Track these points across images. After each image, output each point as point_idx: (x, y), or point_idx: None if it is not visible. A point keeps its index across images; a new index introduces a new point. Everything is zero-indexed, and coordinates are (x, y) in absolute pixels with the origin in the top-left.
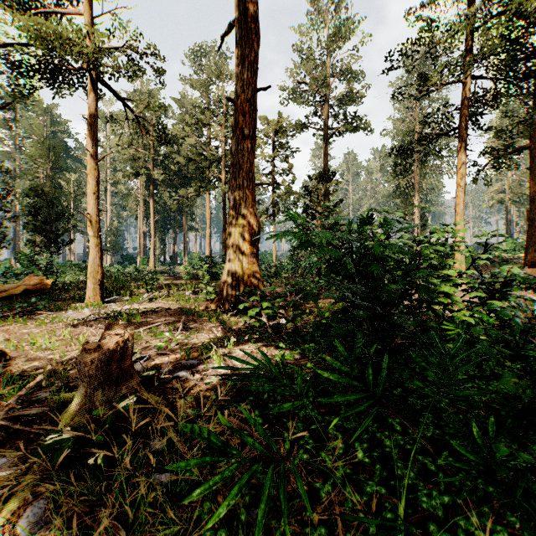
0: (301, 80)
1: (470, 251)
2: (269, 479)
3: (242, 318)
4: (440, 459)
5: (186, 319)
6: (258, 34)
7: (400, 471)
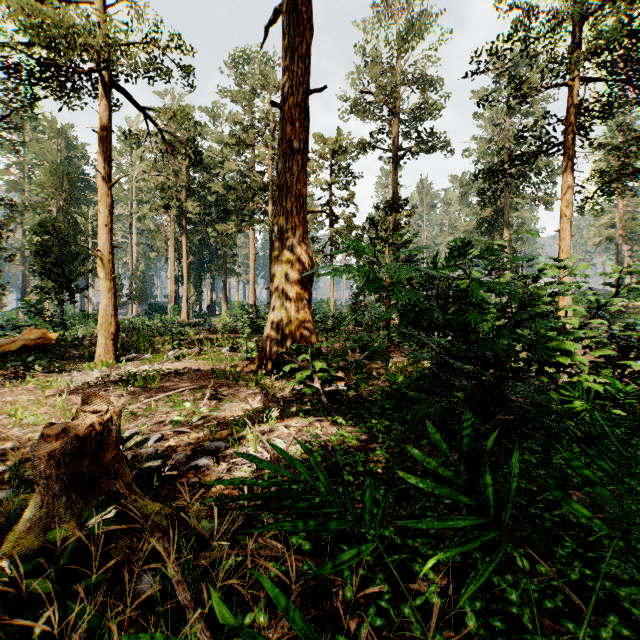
0: (365, 90)
1: (595, 294)
2: None
3: (288, 384)
4: (604, 629)
5: (218, 383)
6: (311, 21)
7: None
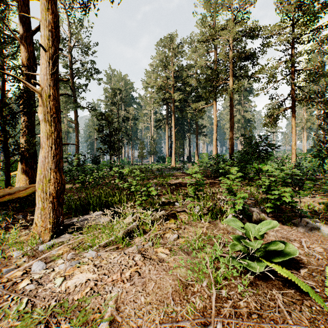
0: None
1: None
2: None
3: None
4: None
5: None
6: None
7: None
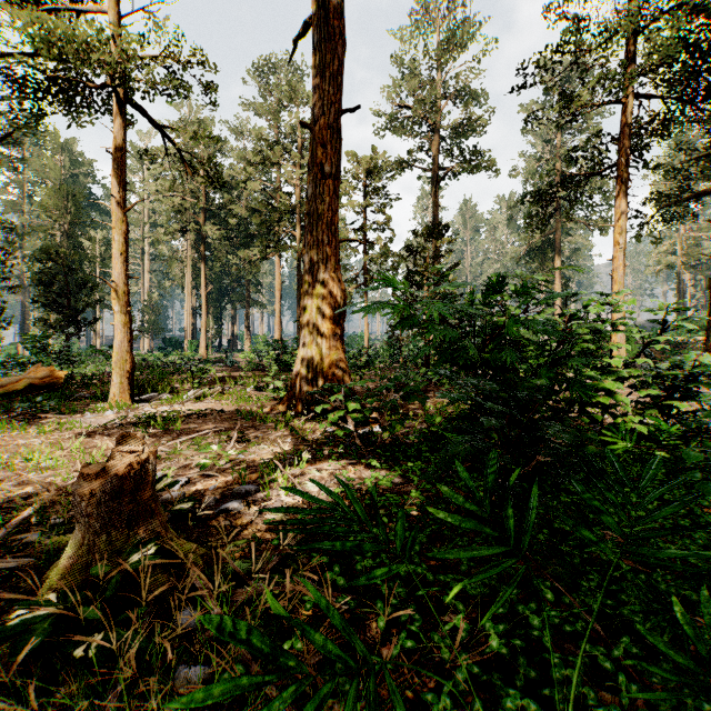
0: (403, 104)
1: (640, 331)
2: (349, 704)
3: (320, 425)
4: (617, 649)
5: (244, 425)
6: (343, 35)
7: (558, 672)
